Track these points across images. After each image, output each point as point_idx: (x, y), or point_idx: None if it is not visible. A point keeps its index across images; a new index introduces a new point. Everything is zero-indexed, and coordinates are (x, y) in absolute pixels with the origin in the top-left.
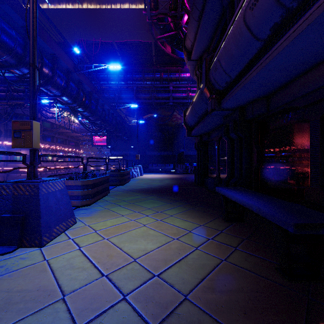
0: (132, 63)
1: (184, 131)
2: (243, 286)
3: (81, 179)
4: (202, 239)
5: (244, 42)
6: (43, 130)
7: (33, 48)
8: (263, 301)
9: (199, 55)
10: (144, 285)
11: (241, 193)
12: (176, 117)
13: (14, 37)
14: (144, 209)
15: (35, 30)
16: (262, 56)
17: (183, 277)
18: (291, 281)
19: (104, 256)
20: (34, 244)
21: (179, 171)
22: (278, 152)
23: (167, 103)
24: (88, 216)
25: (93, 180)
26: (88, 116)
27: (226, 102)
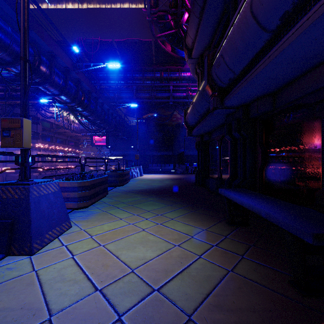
0: (132, 62)
1: (184, 131)
2: (254, 304)
3: (78, 180)
4: (206, 246)
5: (250, 34)
6: (43, 130)
7: (24, 40)
8: (279, 323)
9: (200, 53)
10: (142, 302)
11: (246, 196)
12: (176, 116)
13: (10, 34)
14: (143, 211)
15: (26, 21)
16: (270, 49)
17: (186, 291)
18: (307, 297)
19: (99, 266)
20: (23, 252)
21: (179, 172)
22: (285, 152)
23: (167, 103)
24: (85, 220)
25: (90, 181)
26: (87, 115)
27: (229, 100)
